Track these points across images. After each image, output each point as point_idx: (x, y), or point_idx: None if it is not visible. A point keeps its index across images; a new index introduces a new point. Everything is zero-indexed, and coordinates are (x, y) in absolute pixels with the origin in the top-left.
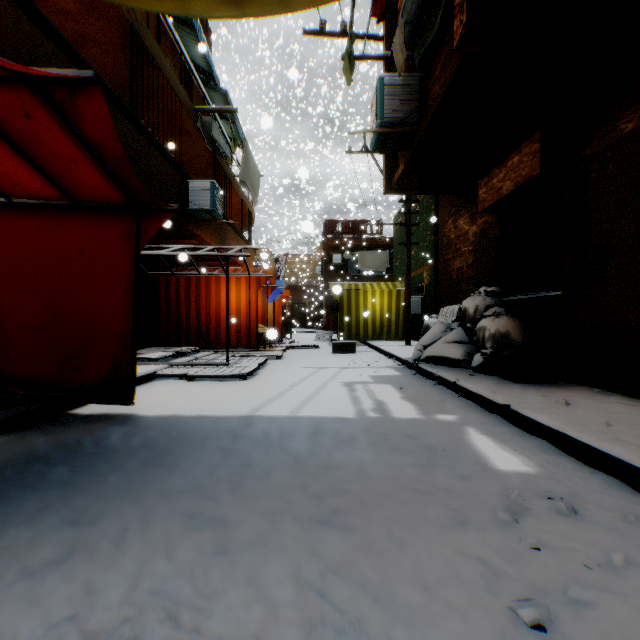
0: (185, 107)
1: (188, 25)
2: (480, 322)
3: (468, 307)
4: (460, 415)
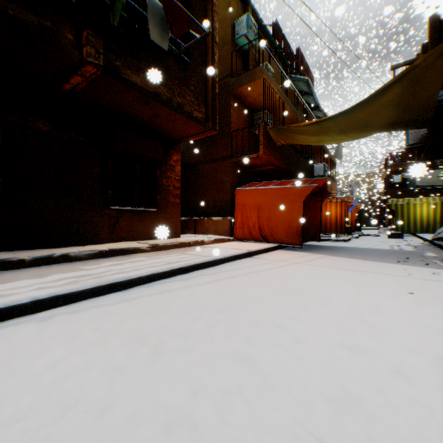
0: None
1: (310, 94)
2: None
3: None
4: (430, 251)
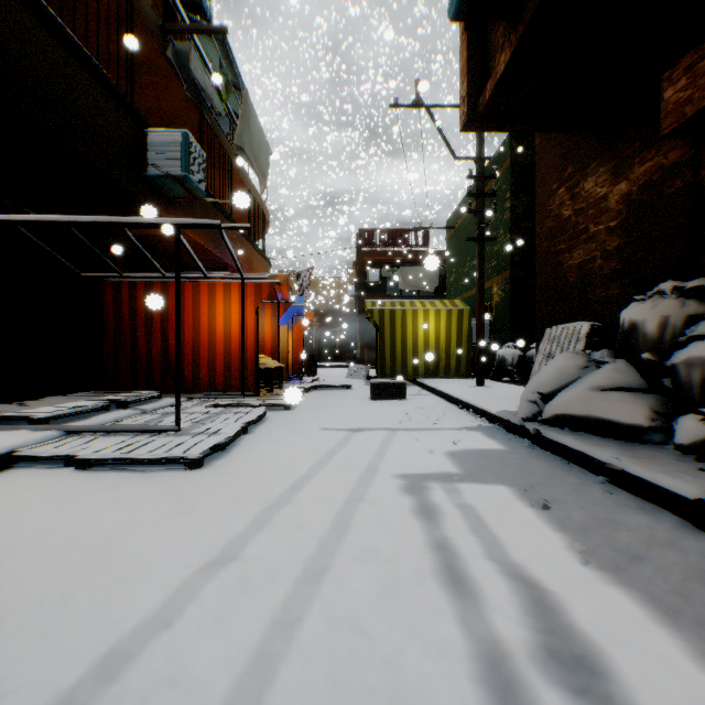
0: (141, 16)
1: None
2: (688, 349)
3: (641, 320)
4: None
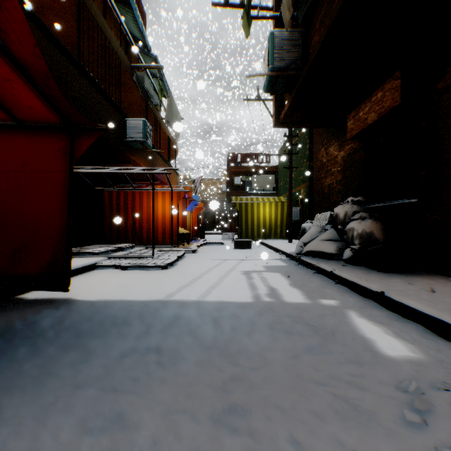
0: (123, 64)
1: (127, 5)
2: (349, 224)
3: (339, 213)
4: (340, 300)
